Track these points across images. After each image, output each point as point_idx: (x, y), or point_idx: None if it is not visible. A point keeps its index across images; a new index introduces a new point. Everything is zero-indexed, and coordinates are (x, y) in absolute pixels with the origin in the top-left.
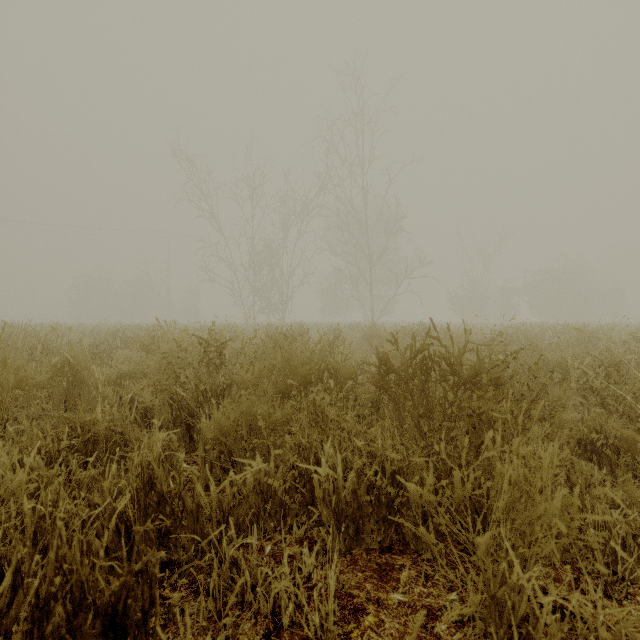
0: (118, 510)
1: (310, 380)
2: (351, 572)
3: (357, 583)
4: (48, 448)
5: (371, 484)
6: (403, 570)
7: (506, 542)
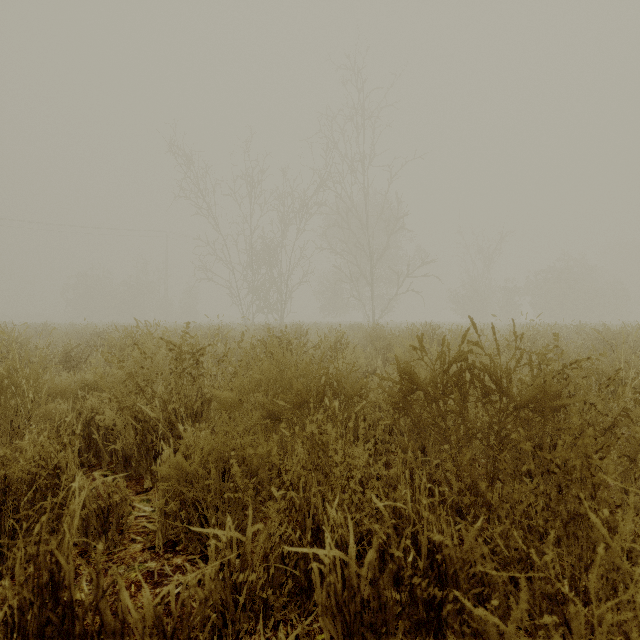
0: None
1: (307, 399)
2: None
3: None
4: None
5: (397, 570)
6: None
7: None
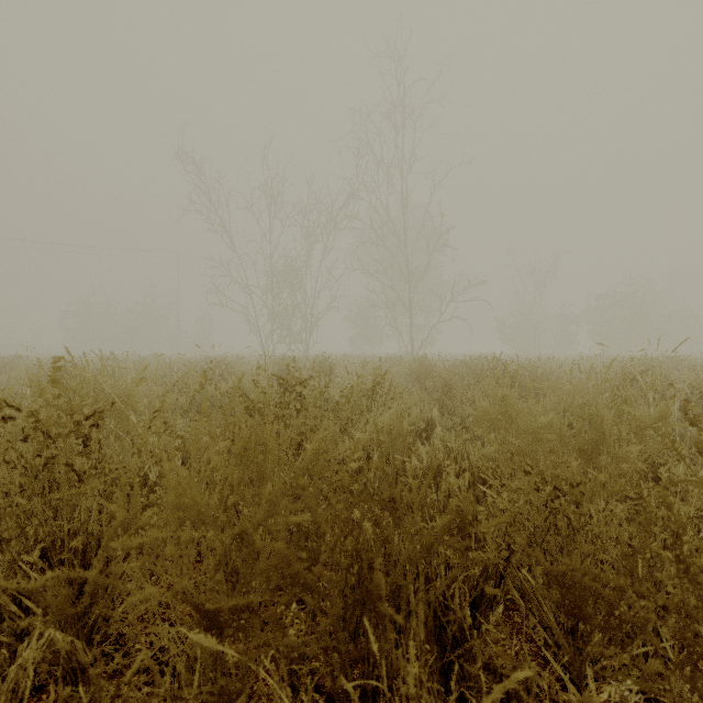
0: None
1: (309, 583)
2: None
3: None
4: None
5: None
6: None
7: None
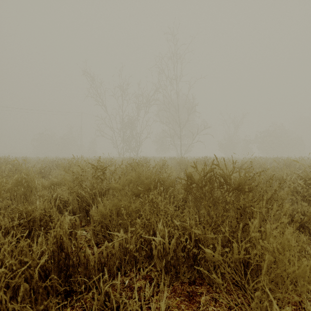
0: (38, 266)
1: (150, 187)
2: (173, 297)
3: (176, 304)
4: (6, 226)
5: (183, 246)
6: (202, 296)
7: (266, 288)
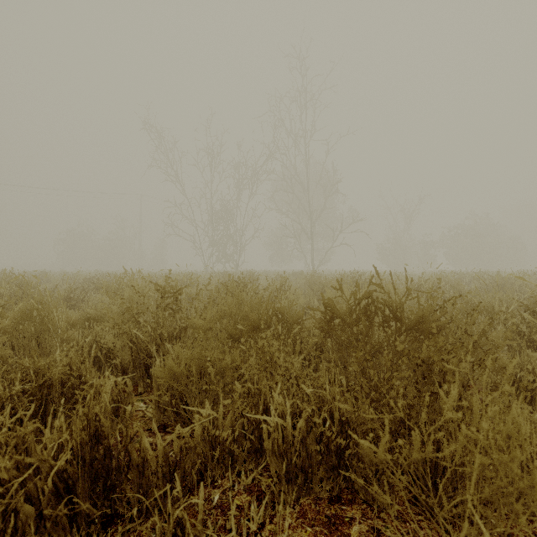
0: (51, 473)
1: (259, 325)
2: (300, 526)
3: None
4: None
5: (319, 432)
6: (353, 524)
7: (476, 517)
